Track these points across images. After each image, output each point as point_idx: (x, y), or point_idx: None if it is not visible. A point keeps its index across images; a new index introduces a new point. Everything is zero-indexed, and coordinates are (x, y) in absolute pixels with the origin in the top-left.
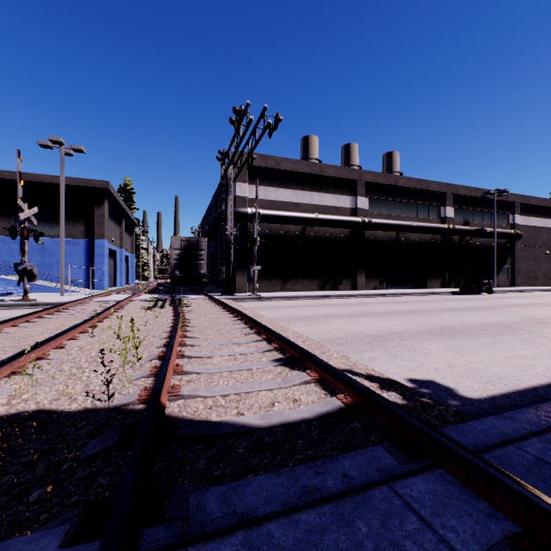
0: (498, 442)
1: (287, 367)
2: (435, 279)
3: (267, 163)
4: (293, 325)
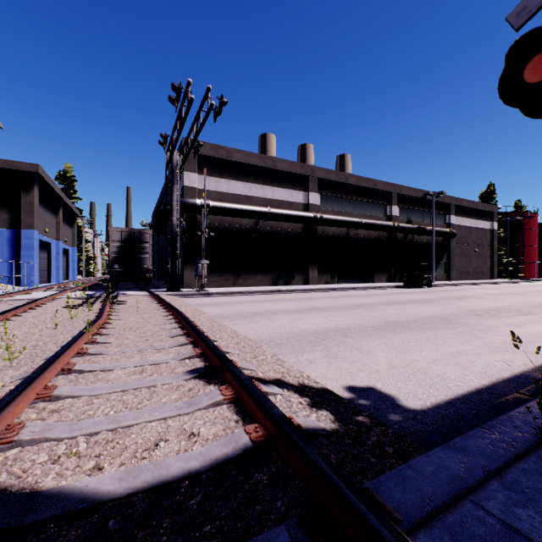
0: (450, 497)
1: (202, 380)
2: (382, 274)
3: (218, 153)
4: (234, 324)
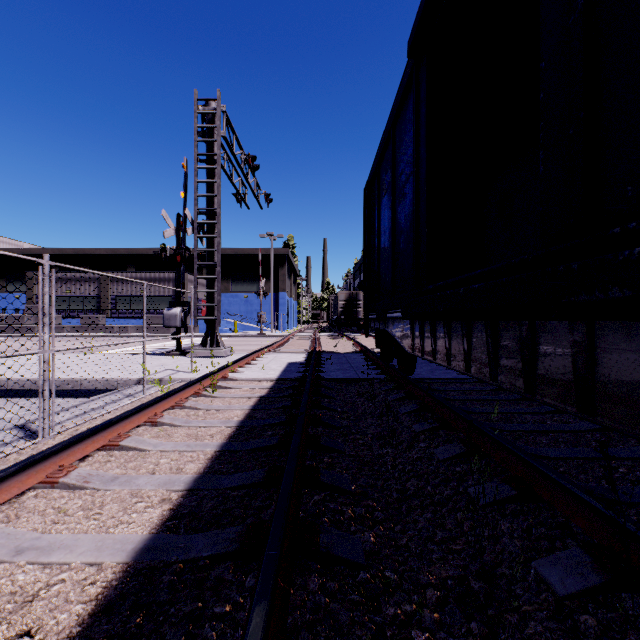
0: None
1: None
2: None
3: None
4: None
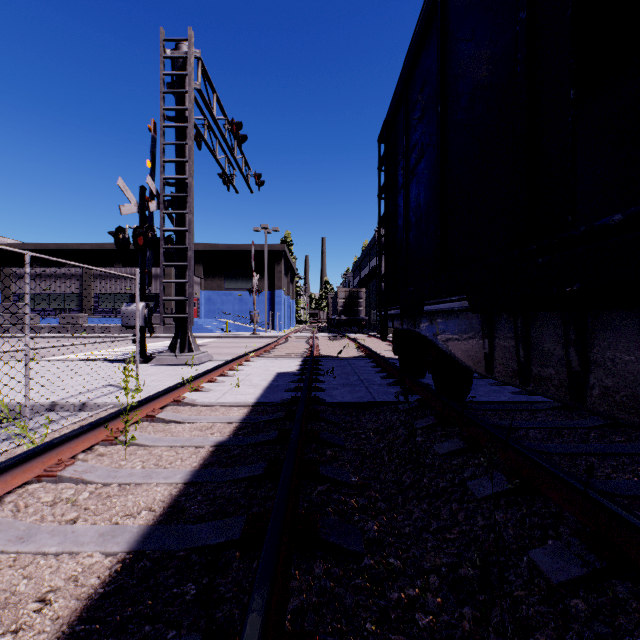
0: None
1: None
2: None
3: None
4: None
